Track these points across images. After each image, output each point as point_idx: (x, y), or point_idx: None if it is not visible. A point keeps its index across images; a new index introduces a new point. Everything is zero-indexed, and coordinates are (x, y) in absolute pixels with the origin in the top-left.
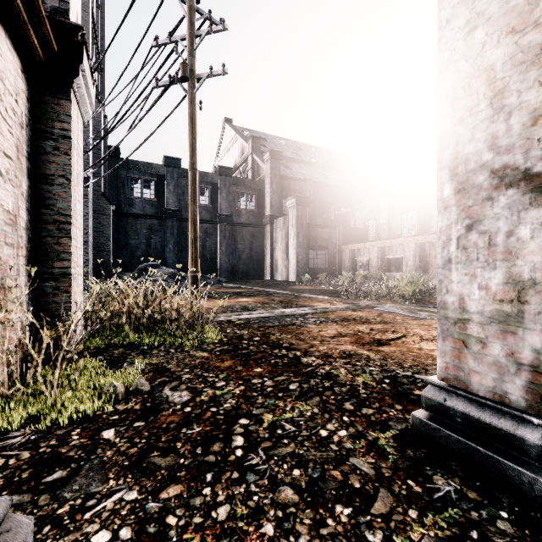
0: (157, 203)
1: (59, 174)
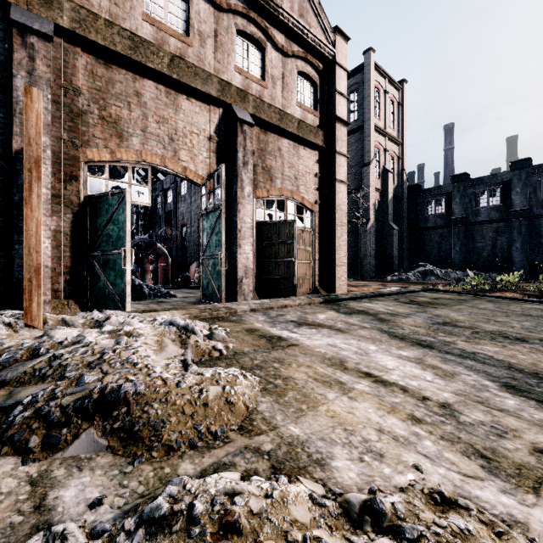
0: (445, 215)
1: None
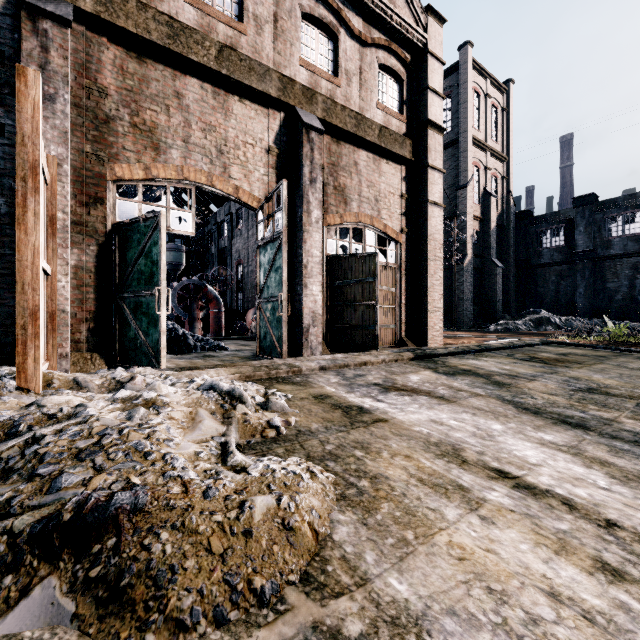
0: (565, 249)
1: None
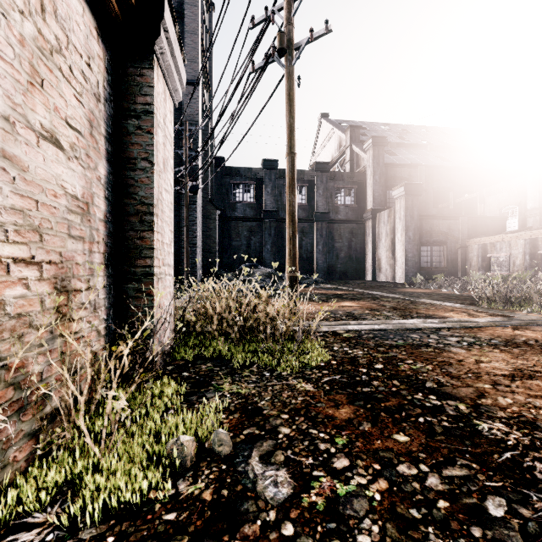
0: (256, 206)
1: (142, 156)
